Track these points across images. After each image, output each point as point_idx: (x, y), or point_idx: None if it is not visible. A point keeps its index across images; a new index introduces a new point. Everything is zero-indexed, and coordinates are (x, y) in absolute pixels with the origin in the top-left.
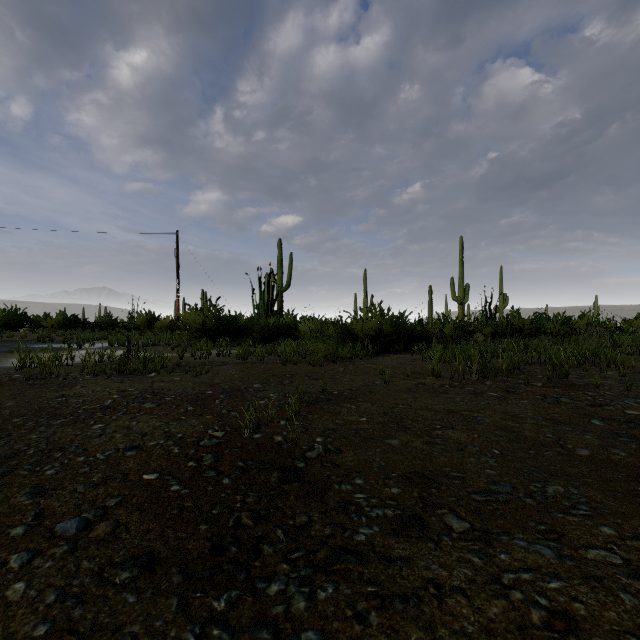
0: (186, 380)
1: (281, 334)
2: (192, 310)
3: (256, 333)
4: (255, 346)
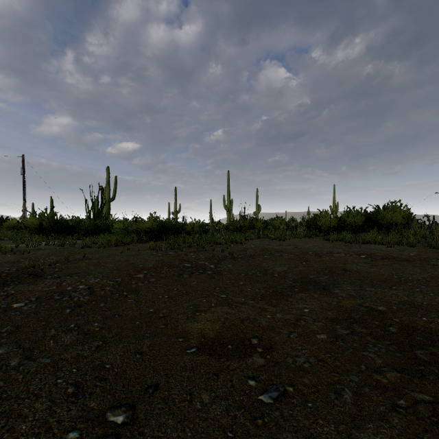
0: (13, 257)
1: (103, 230)
2: (31, 215)
3: (82, 230)
4: (80, 239)
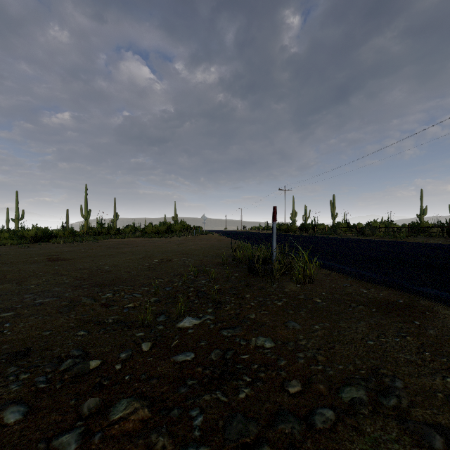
0: None
1: None
2: None
3: None
4: None
